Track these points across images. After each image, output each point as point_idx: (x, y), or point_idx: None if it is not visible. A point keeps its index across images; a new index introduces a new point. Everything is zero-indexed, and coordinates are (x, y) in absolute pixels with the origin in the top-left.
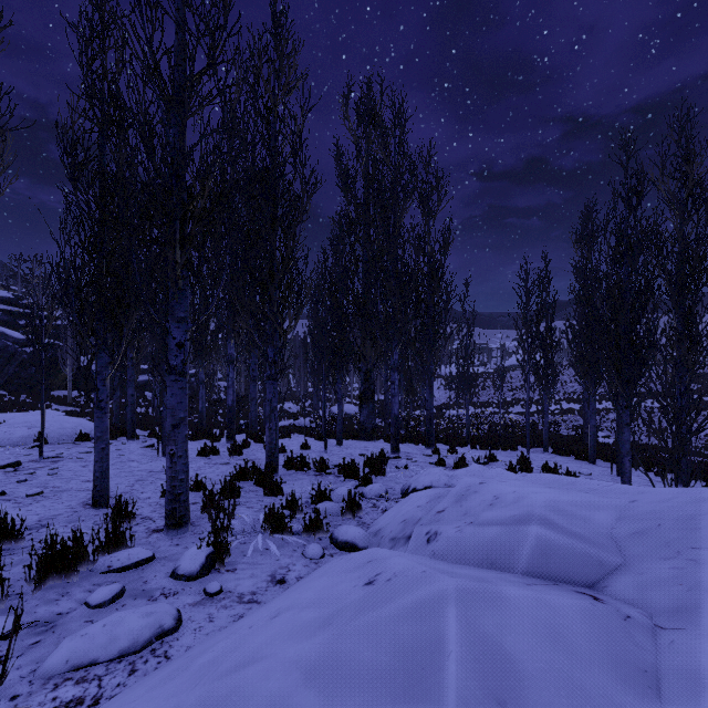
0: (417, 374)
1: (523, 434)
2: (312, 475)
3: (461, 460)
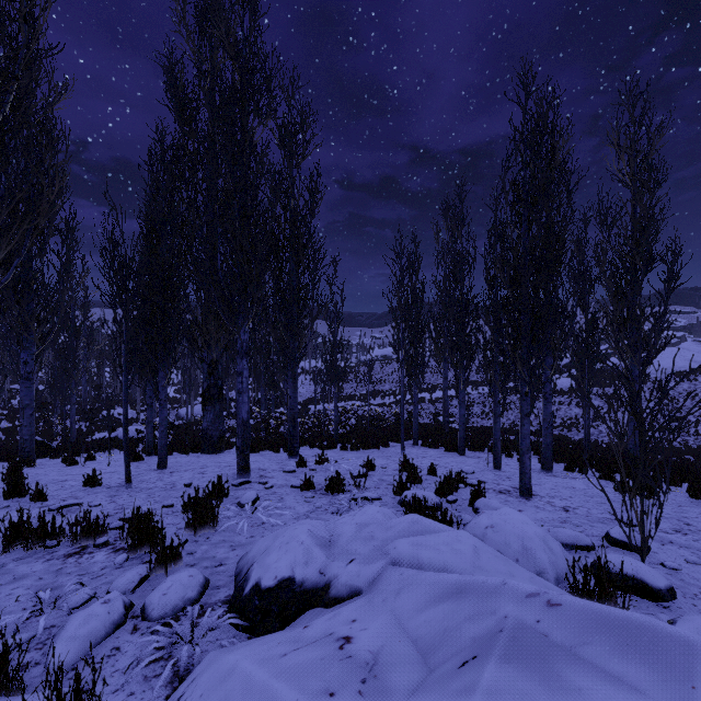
0: (280, 367)
1: (389, 426)
2: (59, 556)
3: (336, 479)
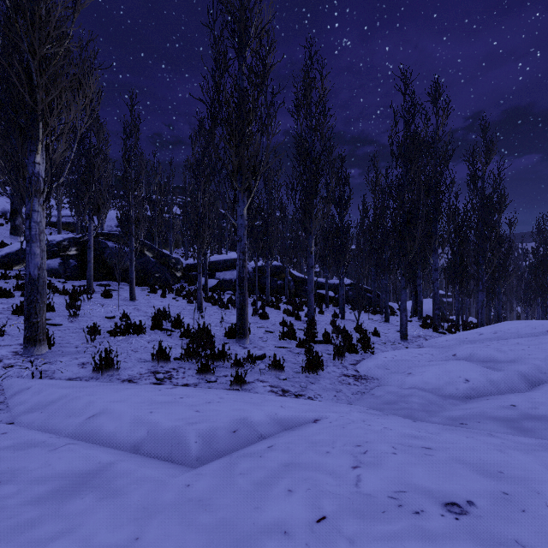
0: None
1: None
2: None
3: None
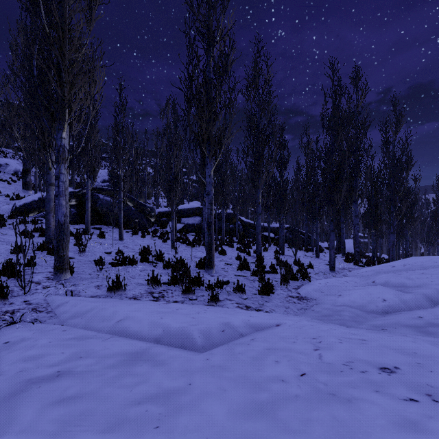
0: None
1: None
2: None
3: None
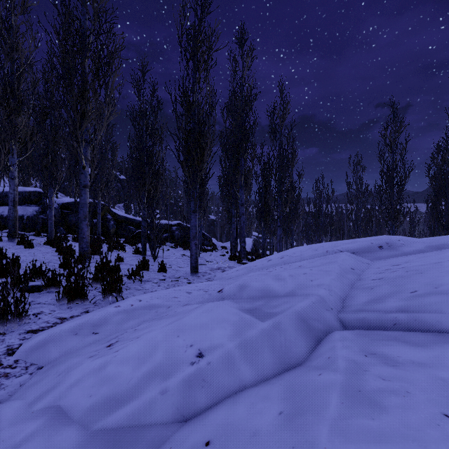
0: None
1: None
2: None
3: None
